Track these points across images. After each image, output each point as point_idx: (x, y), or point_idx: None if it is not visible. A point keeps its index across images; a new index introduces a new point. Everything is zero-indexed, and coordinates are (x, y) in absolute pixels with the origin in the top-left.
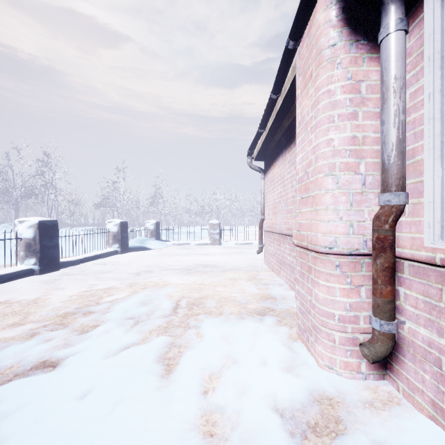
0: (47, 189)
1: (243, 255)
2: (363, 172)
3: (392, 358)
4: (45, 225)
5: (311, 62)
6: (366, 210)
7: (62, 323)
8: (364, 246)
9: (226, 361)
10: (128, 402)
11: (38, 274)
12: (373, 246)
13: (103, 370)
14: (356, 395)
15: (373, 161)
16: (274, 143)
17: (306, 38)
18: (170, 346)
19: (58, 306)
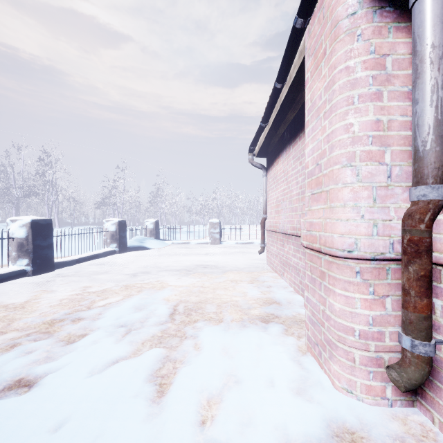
0: (47, 188)
1: (244, 255)
2: (389, 162)
3: (424, 382)
4: (38, 224)
5: (324, 38)
6: (392, 207)
7: (48, 332)
8: (391, 249)
9: (227, 381)
10: (110, 438)
11: (31, 275)
12: (404, 250)
13: (85, 393)
14: (383, 428)
15: (401, 149)
16: (277, 138)
17: (317, 12)
18: (164, 361)
19: (46, 311)
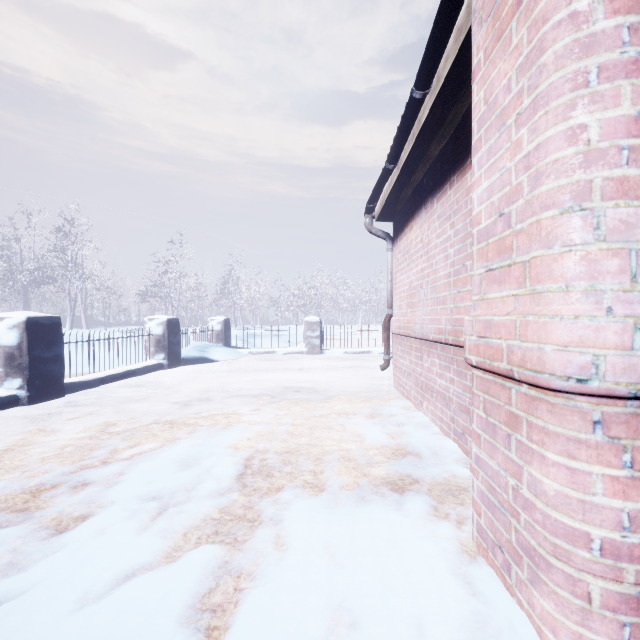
0: (69, 271)
1: (358, 371)
2: None
3: None
4: (38, 325)
5: None
6: None
7: (26, 509)
8: None
9: (334, 624)
10: None
11: (26, 404)
12: None
13: None
14: None
15: None
16: (410, 189)
17: None
18: (219, 574)
19: (34, 469)
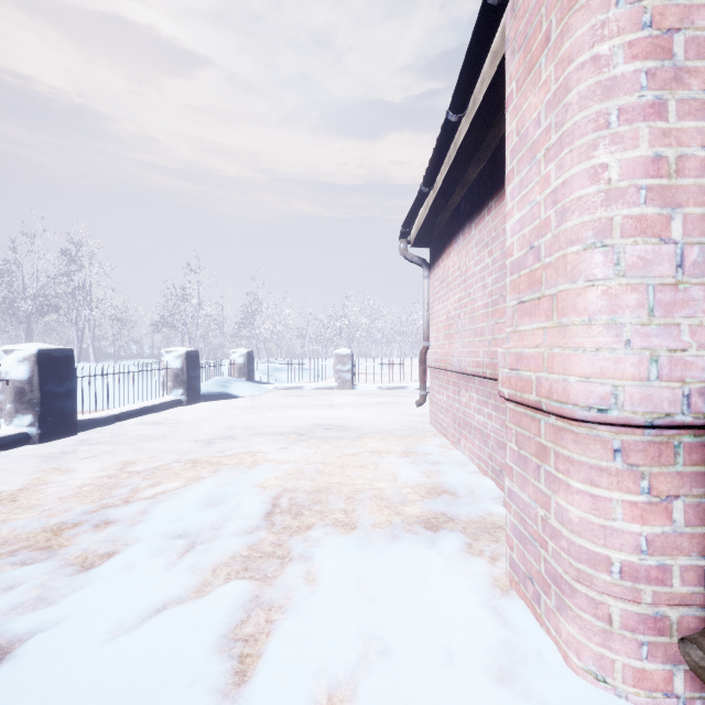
0: (76, 299)
1: (392, 408)
2: (680, 238)
3: None
4: (50, 357)
5: (546, 12)
6: (686, 324)
7: (49, 547)
8: (685, 407)
9: (365, 651)
10: None
11: (37, 442)
12: None
13: (96, 678)
14: None
15: (702, 213)
16: (448, 213)
17: None
18: (250, 607)
19: (52, 507)
